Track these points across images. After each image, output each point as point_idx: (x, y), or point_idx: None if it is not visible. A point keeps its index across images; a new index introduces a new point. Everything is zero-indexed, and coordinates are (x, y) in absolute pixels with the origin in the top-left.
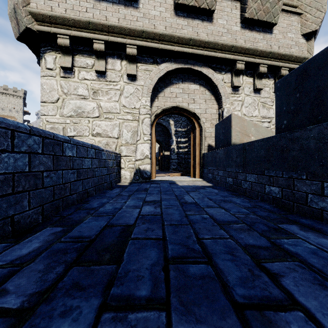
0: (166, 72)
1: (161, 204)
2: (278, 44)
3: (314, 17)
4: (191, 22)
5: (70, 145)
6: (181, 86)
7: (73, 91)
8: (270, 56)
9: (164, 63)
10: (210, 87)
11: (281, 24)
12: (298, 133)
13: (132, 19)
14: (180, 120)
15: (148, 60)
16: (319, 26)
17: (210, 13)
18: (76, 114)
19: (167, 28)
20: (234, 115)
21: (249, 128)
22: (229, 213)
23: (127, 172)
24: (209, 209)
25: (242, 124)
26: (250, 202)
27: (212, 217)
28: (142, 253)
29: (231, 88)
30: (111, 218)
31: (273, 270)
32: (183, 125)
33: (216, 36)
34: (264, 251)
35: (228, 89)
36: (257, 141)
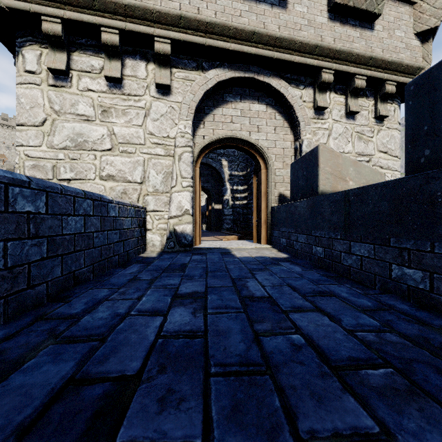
0: (216, 83)
1: (206, 301)
2: (381, 46)
3: (434, 7)
4: (255, 7)
5: (29, 192)
6: (239, 106)
7: (69, 108)
8: (370, 63)
9: (213, 69)
10: (282, 108)
11: (385, 17)
12: None
13: None
14: (236, 159)
15: (189, 64)
16: (441, 21)
17: None
18: (74, 144)
19: (218, 14)
20: (323, 147)
21: (345, 168)
22: (340, 326)
23: (156, 237)
24: (298, 314)
25: (335, 161)
26: (365, 294)
27: (308, 337)
28: None
29: (313, 111)
30: (96, 348)
31: None
32: (240, 167)
33: (292, 30)
34: None
35: (309, 112)
36: (372, 186)
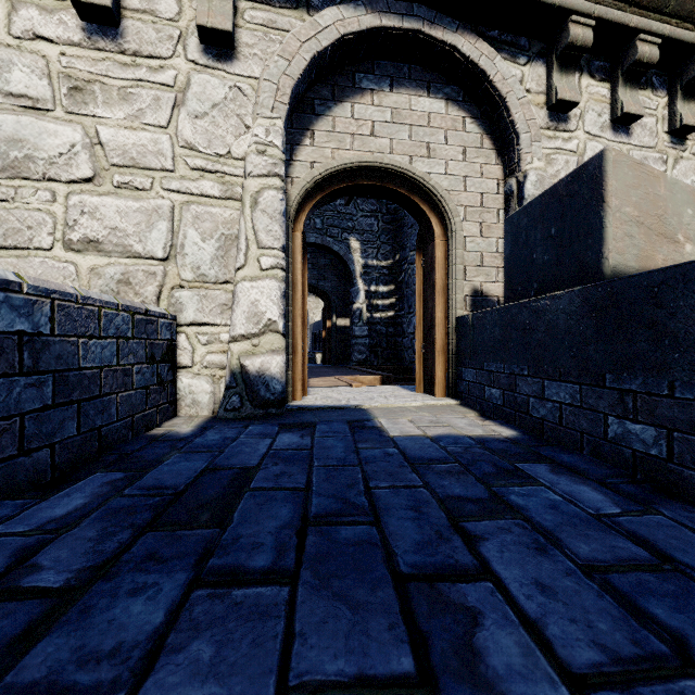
0: (339, 38)
1: None
2: None
3: None
4: None
5: None
6: (389, 100)
7: None
8: (670, 7)
9: (332, 6)
10: (479, 108)
11: None
12: None
13: None
14: (375, 239)
15: None
16: None
17: None
18: (1, 164)
19: None
20: (617, 155)
21: (675, 210)
22: None
23: (201, 383)
24: None
25: (649, 191)
26: None
27: None
28: None
29: (546, 112)
30: None
31: None
32: (383, 252)
33: None
34: None
35: (537, 115)
36: None
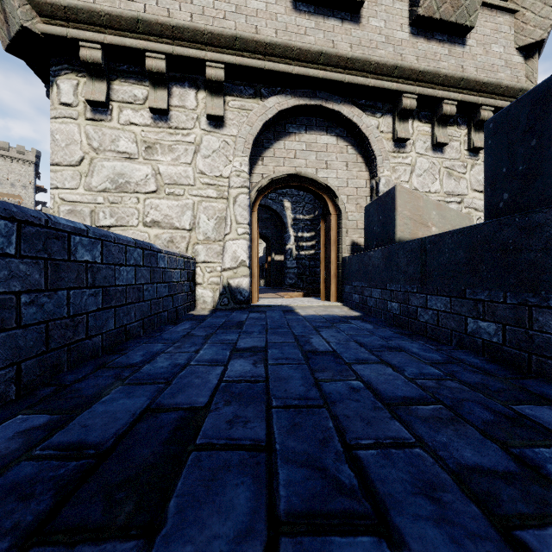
0: (277, 112)
1: (266, 355)
2: (475, 64)
3: (540, 16)
4: (323, 23)
5: (87, 241)
6: (304, 138)
7: (109, 145)
8: (461, 85)
9: (273, 96)
10: (355, 140)
11: (480, 30)
12: (540, 215)
13: (216, 16)
14: (301, 200)
15: (246, 91)
16: (548, 32)
17: (357, 6)
18: (115, 186)
19: (279, 33)
20: (400, 188)
21: (427, 212)
22: (403, 376)
23: (207, 292)
24: (362, 366)
25: (415, 204)
26: (438, 350)
27: (369, 385)
28: (215, 493)
29: (392, 143)
30: (163, 389)
31: (546, 550)
32: (306, 209)
33: (367, 49)
34: (503, 483)
35: (387, 145)
36: (449, 233)
